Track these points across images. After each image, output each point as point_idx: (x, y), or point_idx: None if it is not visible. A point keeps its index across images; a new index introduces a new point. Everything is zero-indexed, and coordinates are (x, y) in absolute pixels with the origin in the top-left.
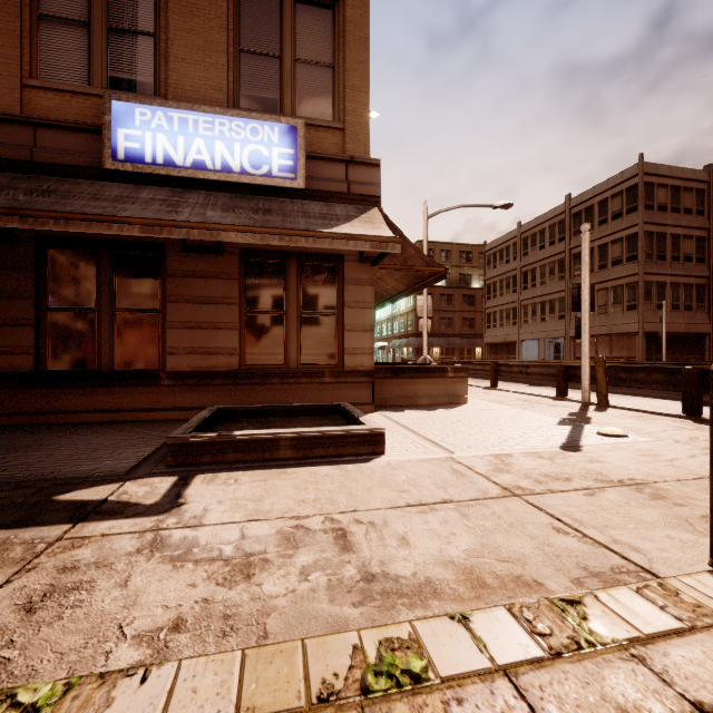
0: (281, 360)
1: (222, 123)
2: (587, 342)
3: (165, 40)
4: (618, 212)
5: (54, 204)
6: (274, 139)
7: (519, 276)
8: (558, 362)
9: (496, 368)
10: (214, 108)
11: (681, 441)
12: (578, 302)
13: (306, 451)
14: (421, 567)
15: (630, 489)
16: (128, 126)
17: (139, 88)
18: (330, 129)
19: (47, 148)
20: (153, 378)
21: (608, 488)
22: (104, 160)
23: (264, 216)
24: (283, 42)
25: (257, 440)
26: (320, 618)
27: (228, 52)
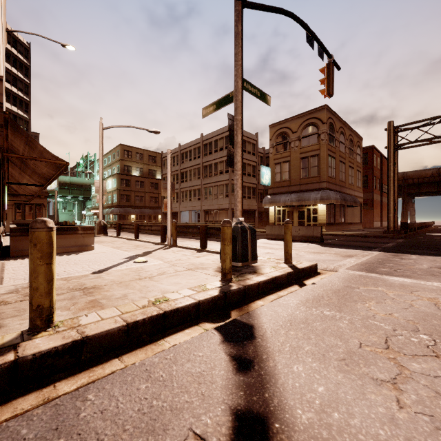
0: None
1: None
2: (169, 212)
3: None
4: (222, 147)
5: None
6: None
7: (180, 175)
8: (194, 223)
9: (138, 227)
10: None
11: (168, 262)
12: (166, 191)
13: None
14: None
15: (80, 291)
16: None
17: None
18: None
19: None
20: None
21: (68, 293)
22: None
23: None
24: None
25: None
26: None
27: None
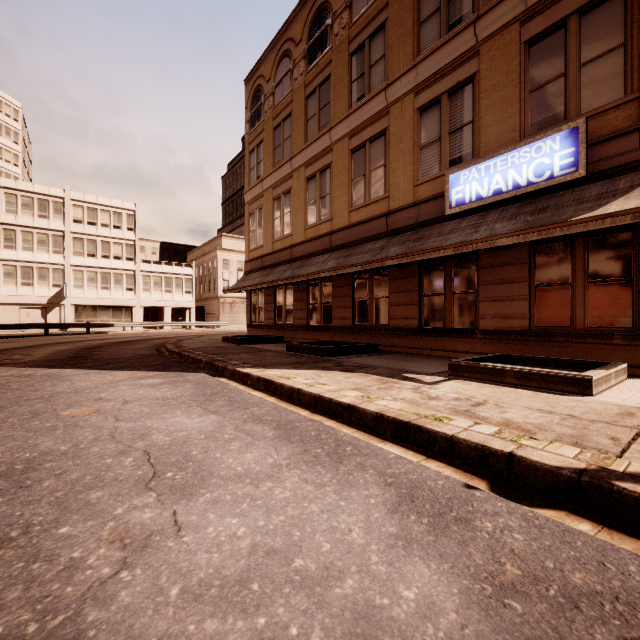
0: (566, 323)
1: (512, 156)
2: None
3: (478, 120)
4: None
5: (420, 245)
6: (555, 147)
7: None
8: None
9: None
10: (507, 149)
11: None
12: None
13: (524, 381)
14: (492, 416)
15: None
16: (457, 186)
17: (464, 159)
18: (620, 106)
19: (422, 214)
20: (471, 333)
21: None
22: (445, 211)
23: (537, 216)
24: (567, 61)
25: (493, 369)
26: (436, 409)
27: (520, 100)
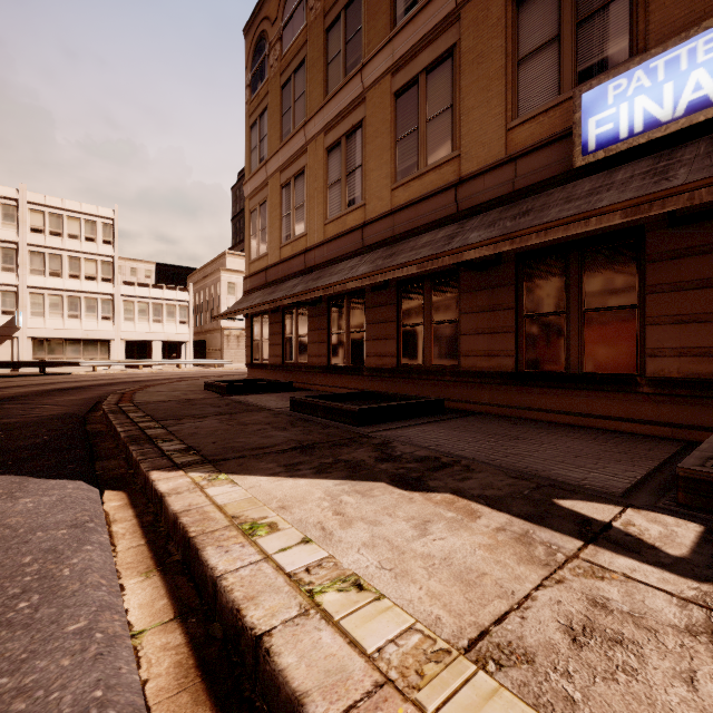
0: None
1: None
2: None
3: None
4: None
5: (532, 220)
6: None
7: None
8: None
9: None
10: None
11: None
12: None
13: None
14: None
15: None
16: (599, 111)
17: (611, 62)
18: None
19: (524, 174)
20: (627, 383)
21: None
22: (573, 161)
23: None
24: None
25: None
26: None
27: None
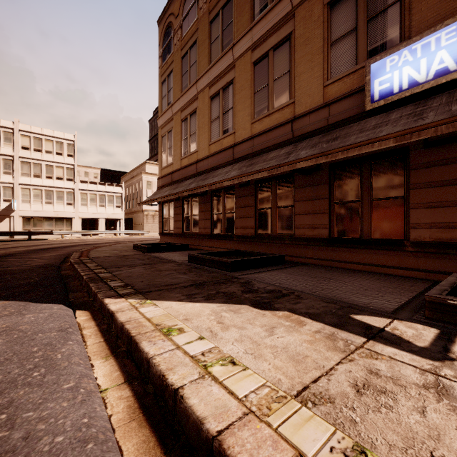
0: None
1: None
2: None
3: None
4: None
5: (339, 143)
6: None
7: None
8: None
9: None
10: None
11: None
12: None
13: None
14: None
15: None
16: (381, 75)
17: (388, 45)
18: None
19: (334, 114)
20: (398, 245)
21: None
22: (365, 106)
23: None
24: None
25: None
26: None
27: None
